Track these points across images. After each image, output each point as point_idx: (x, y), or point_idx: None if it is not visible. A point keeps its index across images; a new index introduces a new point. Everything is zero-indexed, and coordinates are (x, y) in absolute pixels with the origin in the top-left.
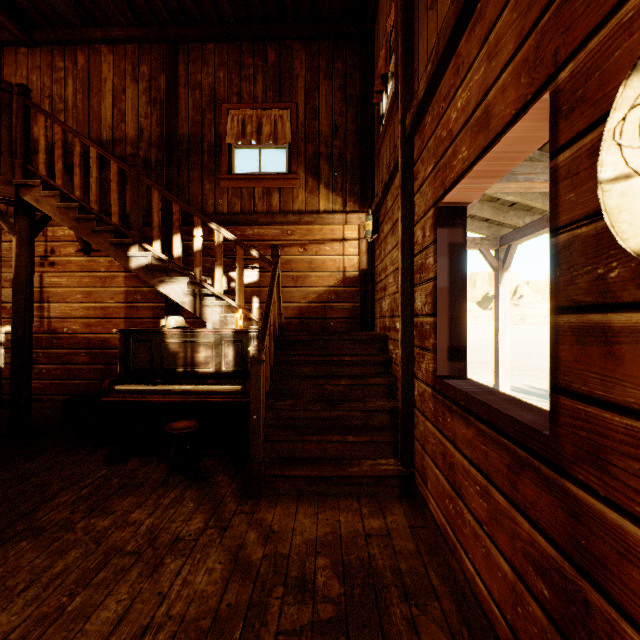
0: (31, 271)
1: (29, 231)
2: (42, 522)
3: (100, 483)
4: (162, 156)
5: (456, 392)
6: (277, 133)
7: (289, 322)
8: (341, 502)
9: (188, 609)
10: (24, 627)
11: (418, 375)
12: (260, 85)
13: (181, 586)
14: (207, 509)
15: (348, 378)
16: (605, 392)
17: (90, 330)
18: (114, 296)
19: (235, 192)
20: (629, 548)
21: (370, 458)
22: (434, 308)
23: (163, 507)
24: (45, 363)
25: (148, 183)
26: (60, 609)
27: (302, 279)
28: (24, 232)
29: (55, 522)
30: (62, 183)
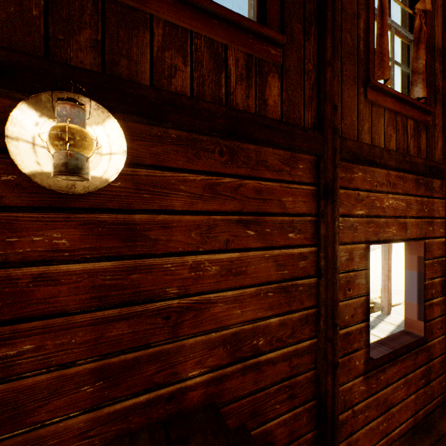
0: None
1: None
2: None
3: None
4: None
5: (388, 355)
6: None
7: None
8: None
9: None
10: None
11: (341, 381)
12: None
13: None
14: None
15: None
16: (432, 317)
17: None
18: None
19: None
20: (435, 344)
21: None
22: (367, 315)
23: None
24: None
25: None
26: None
27: None
28: None
29: None
30: None
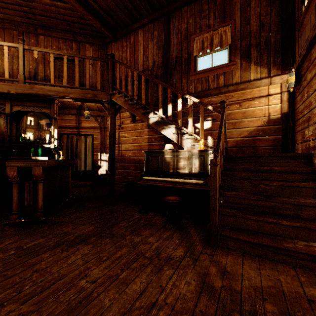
0: (114, 129)
1: (114, 113)
2: (114, 232)
3: (136, 220)
4: (163, 72)
5: None
6: (222, 41)
7: (229, 149)
8: (278, 266)
9: (176, 303)
10: (103, 278)
11: None
12: (212, 18)
13: (172, 286)
14: (185, 246)
15: (278, 181)
16: None
17: (135, 155)
18: (143, 140)
19: (198, 81)
20: None
21: (302, 240)
22: None
23: (163, 238)
24: (120, 169)
25: (157, 81)
26: (117, 275)
27: (238, 123)
28: (112, 114)
29: (119, 233)
30: (124, 90)
